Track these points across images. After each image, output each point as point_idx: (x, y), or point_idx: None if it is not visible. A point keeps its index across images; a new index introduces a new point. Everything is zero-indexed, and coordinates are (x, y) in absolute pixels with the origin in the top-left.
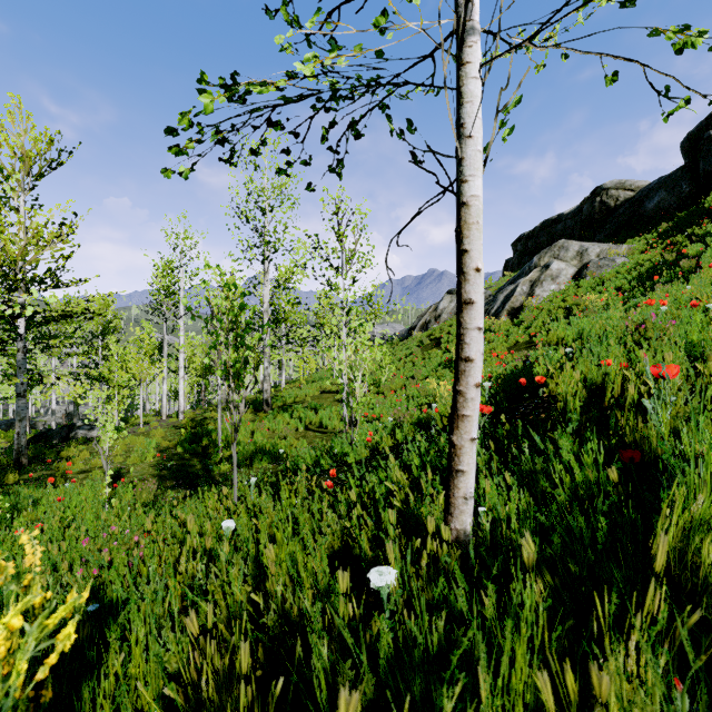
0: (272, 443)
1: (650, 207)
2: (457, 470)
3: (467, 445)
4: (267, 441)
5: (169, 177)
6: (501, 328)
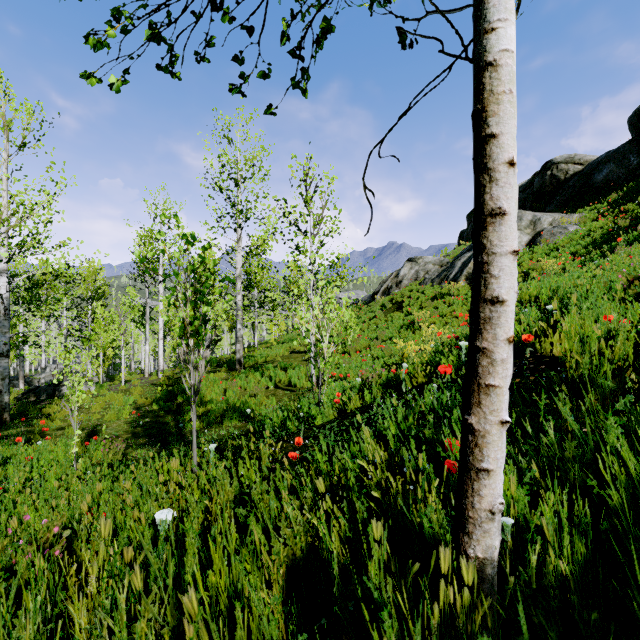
0: (242, 401)
1: (599, 179)
2: (479, 468)
3: (495, 431)
4: (239, 398)
5: (93, 84)
6: (459, 292)
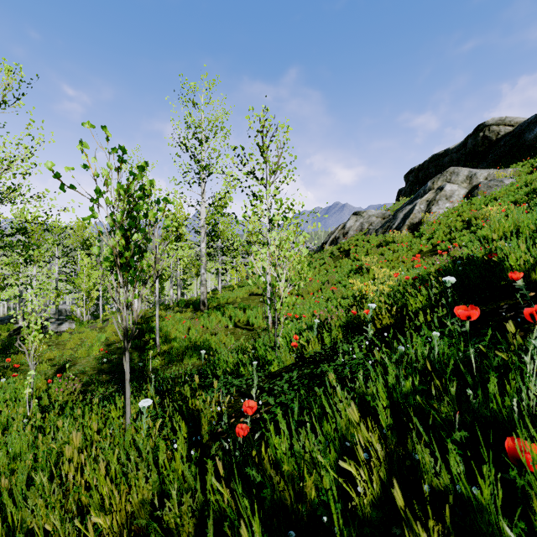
0: (203, 339)
1: (530, 137)
2: None
3: None
4: (201, 336)
5: None
6: (403, 240)
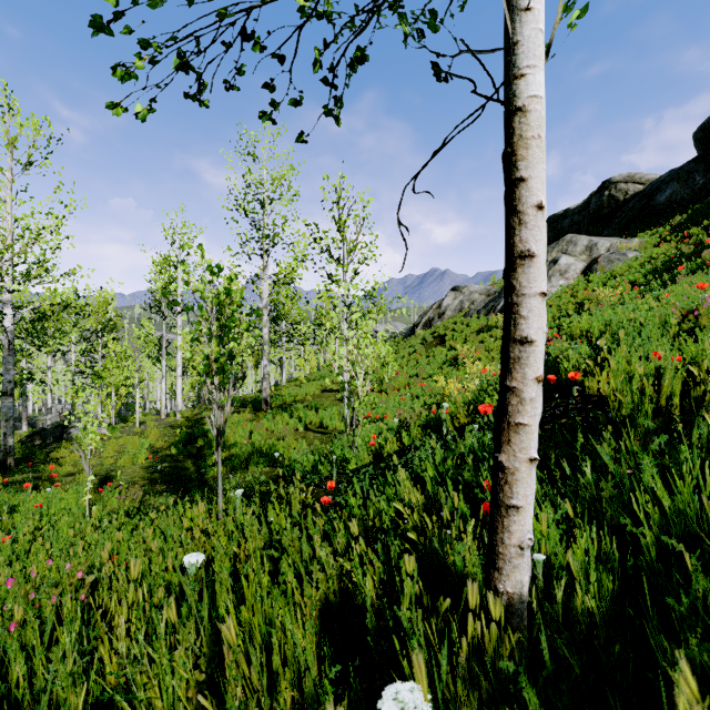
0: (269, 444)
1: (661, 200)
2: (509, 504)
3: (524, 468)
4: (265, 441)
5: (119, 114)
6: None
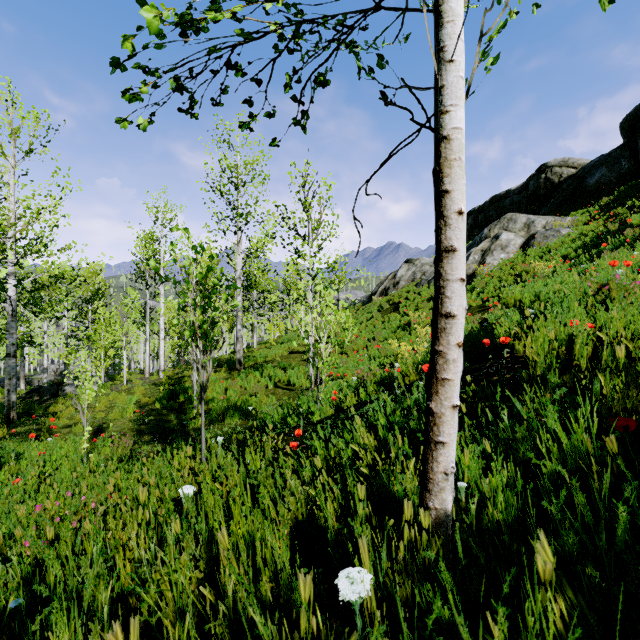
0: (243, 399)
1: (591, 182)
2: (437, 441)
3: (448, 413)
4: (239, 397)
5: (125, 127)
6: None
